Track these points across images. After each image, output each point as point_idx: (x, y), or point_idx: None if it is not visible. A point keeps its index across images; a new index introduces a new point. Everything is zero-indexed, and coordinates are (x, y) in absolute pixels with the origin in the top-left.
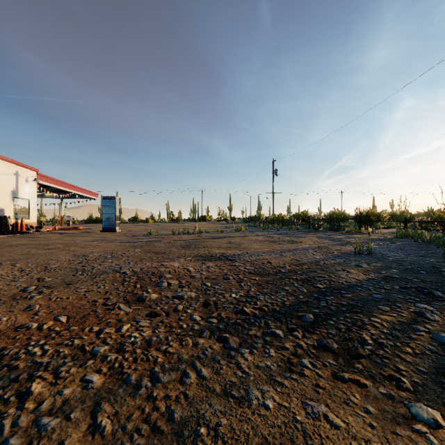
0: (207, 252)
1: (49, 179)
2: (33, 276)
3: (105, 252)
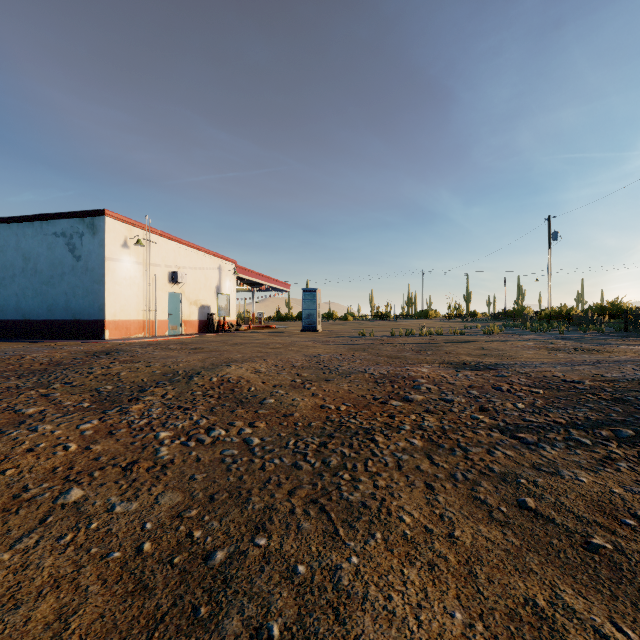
0: (455, 359)
1: (246, 271)
2: (290, 371)
3: (331, 353)
